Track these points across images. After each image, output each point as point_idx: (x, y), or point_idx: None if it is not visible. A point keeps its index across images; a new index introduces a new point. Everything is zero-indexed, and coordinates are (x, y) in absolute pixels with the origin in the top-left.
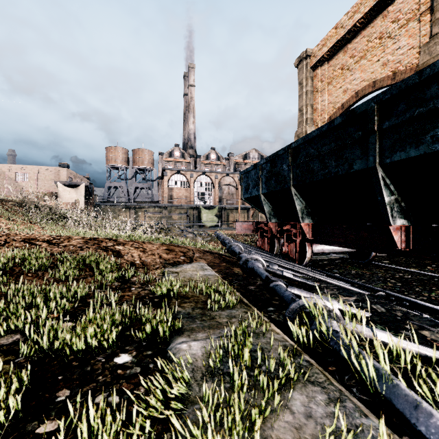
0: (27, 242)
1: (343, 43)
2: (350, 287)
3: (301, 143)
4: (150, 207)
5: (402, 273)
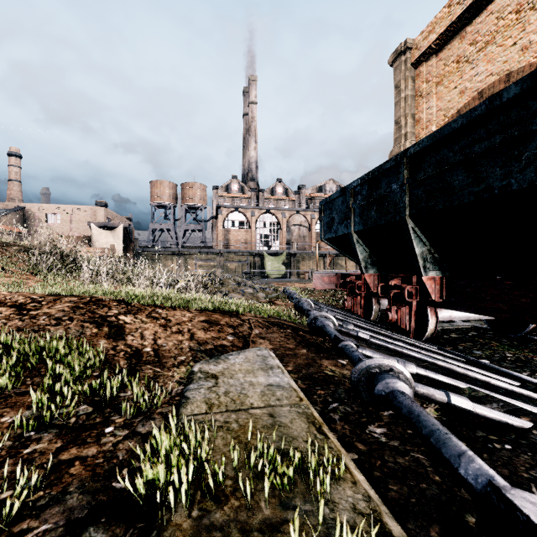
0: None
1: (460, 26)
2: (532, 395)
3: (428, 144)
4: (202, 253)
5: None
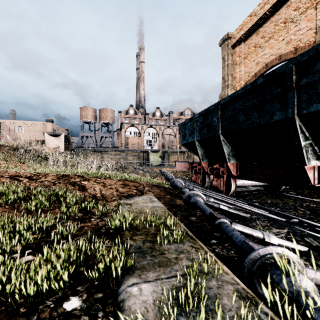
0: (12, 178)
1: (256, 27)
2: (269, 215)
3: (228, 99)
4: (112, 151)
5: (308, 202)
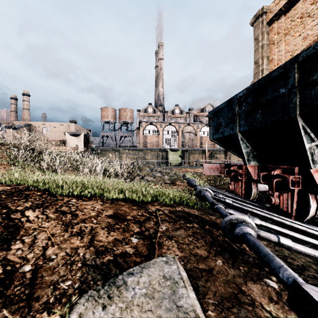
0: None
1: None
2: None
3: None
4: (130, 150)
5: None
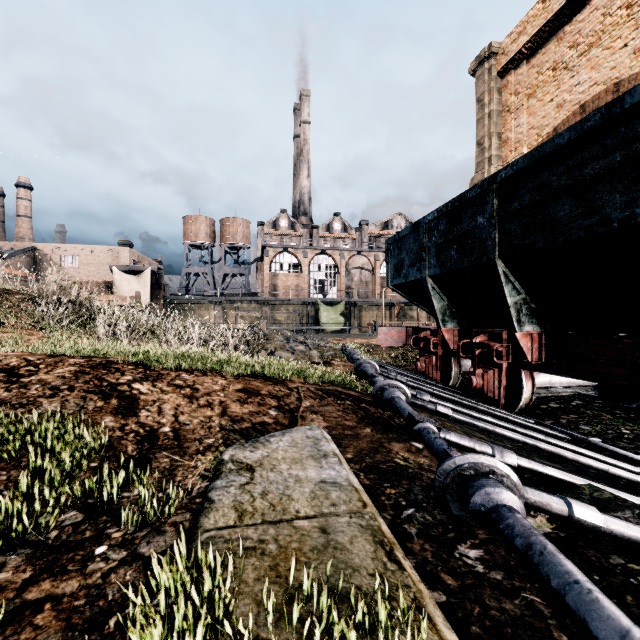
0: None
1: (558, 25)
2: None
3: (524, 165)
4: (244, 302)
5: None
